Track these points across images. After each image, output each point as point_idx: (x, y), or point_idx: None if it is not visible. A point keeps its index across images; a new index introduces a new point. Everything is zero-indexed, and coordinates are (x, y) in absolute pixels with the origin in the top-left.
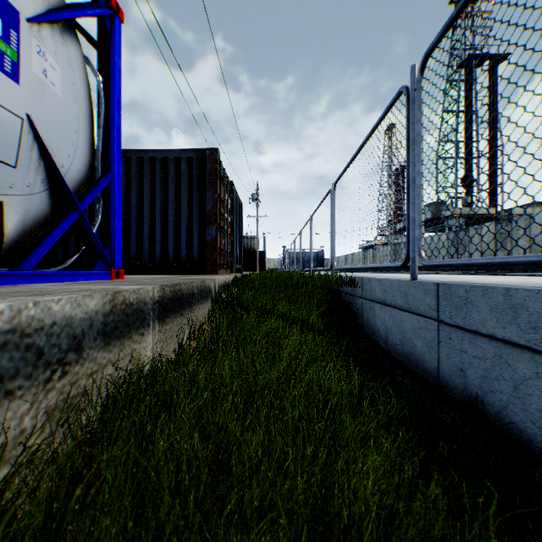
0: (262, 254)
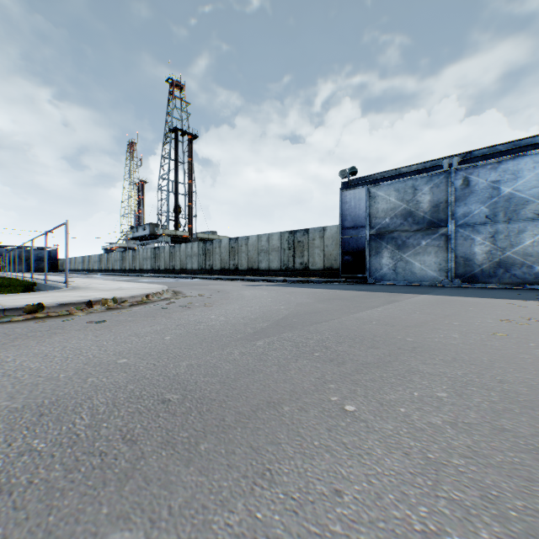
0: None
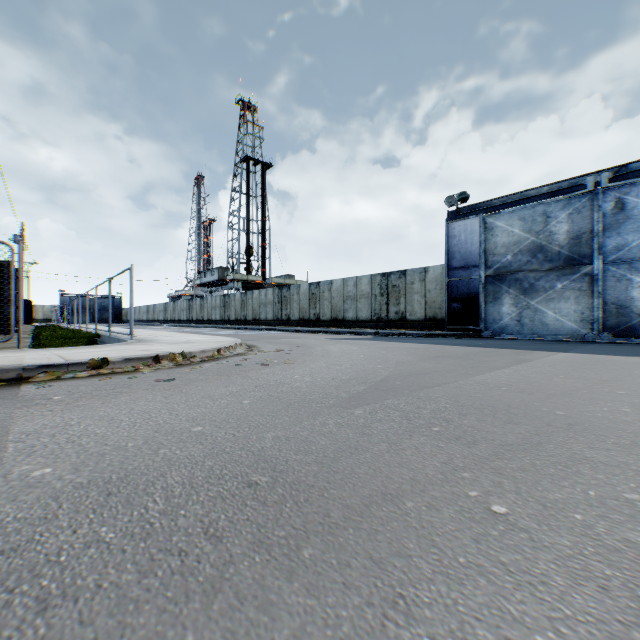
0: (29, 303)
